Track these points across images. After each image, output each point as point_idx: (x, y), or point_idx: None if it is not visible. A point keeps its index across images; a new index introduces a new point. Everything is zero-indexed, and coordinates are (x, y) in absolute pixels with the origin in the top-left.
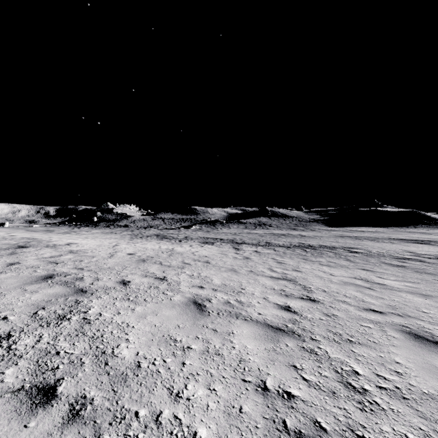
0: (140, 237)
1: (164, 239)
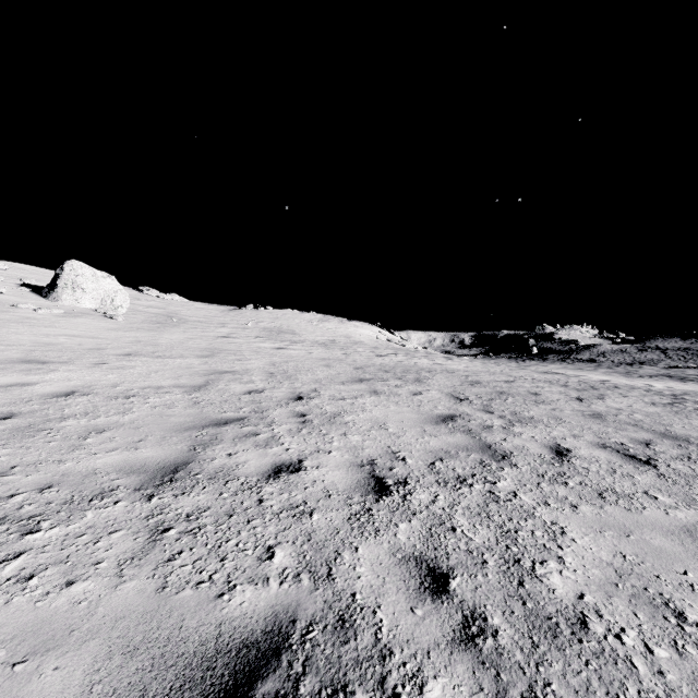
0: (639, 377)
1: (688, 382)
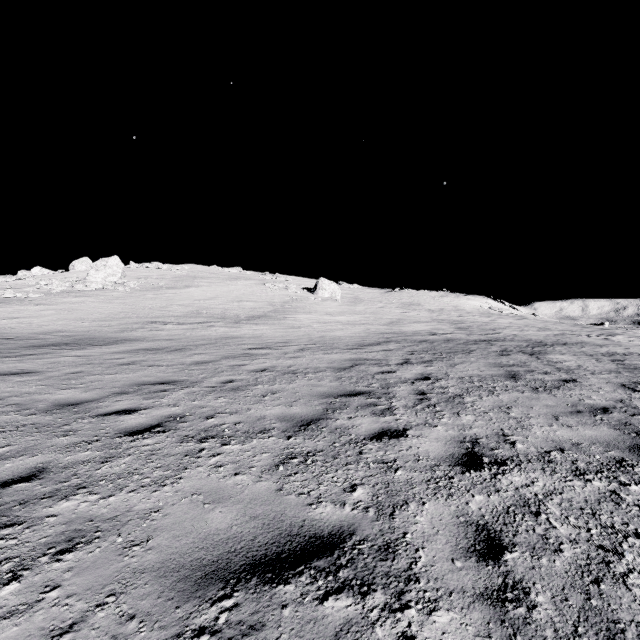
0: None
1: None
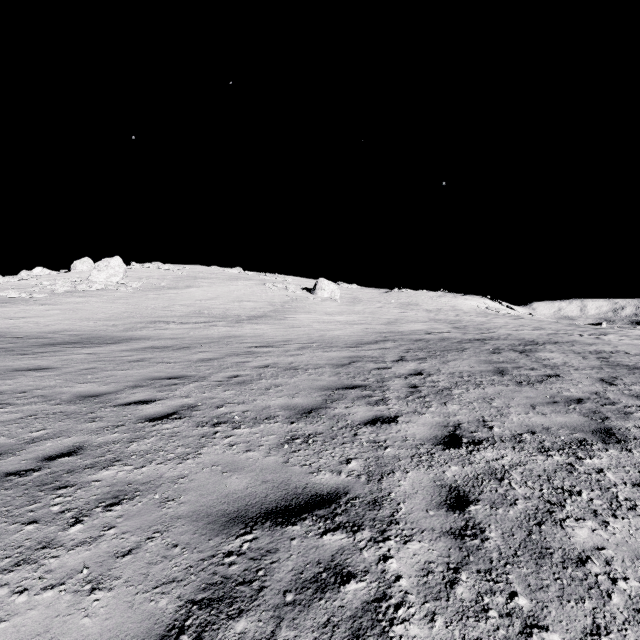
0: None
1: None
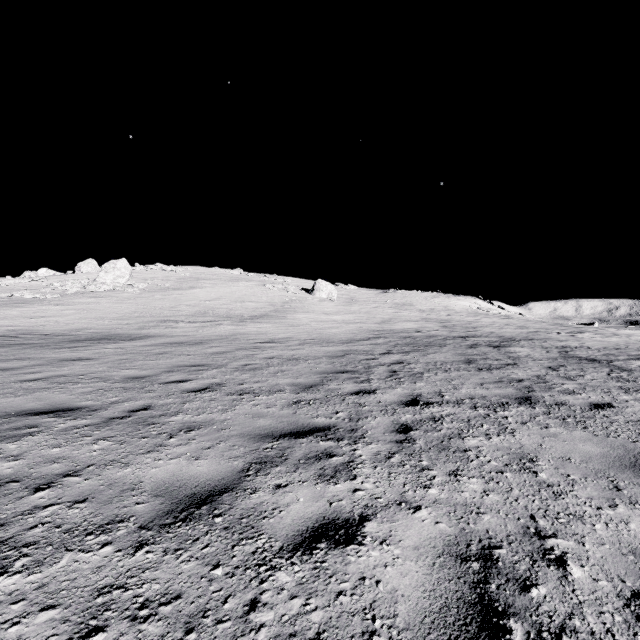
0: None
1: None
